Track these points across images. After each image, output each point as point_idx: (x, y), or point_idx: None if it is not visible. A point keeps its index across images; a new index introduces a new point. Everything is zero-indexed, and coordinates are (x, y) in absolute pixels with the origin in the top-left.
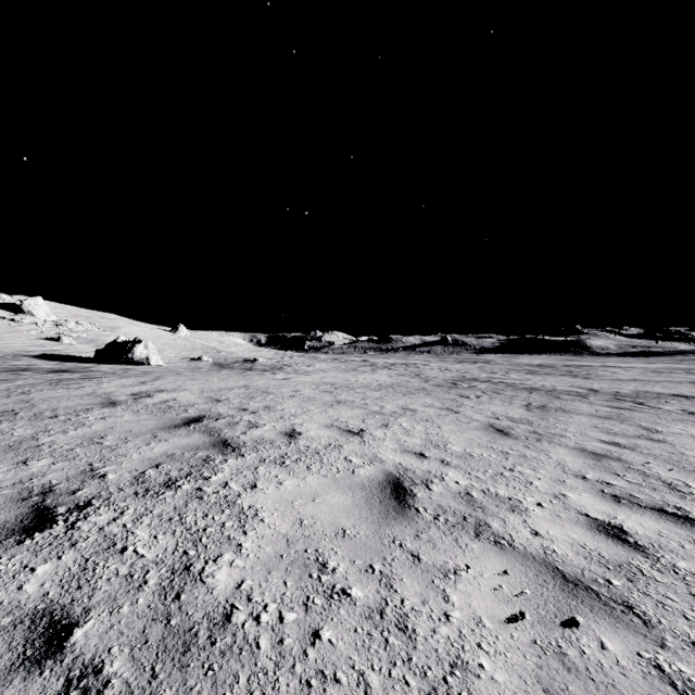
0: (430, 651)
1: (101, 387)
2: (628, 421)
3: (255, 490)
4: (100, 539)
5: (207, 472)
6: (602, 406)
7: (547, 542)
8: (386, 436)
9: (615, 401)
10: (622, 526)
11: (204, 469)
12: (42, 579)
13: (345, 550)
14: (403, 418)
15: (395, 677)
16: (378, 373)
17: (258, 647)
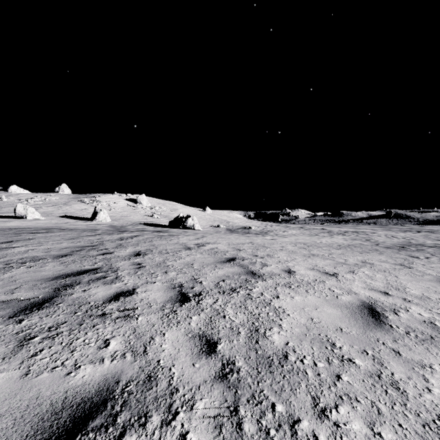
0: (419, 404)
1: (180, 240)
2: None
3: (279, 299)
4: (212, 310)
5: (250, 287)
6: None
7: None
8: (354, 278)
9: None
10: None
11: (247, 285)
12: (196, 322)
13: (345, 339)
14: (364, 268)
15: (396, 410)
16: (335, 237)
17: (307, 374)
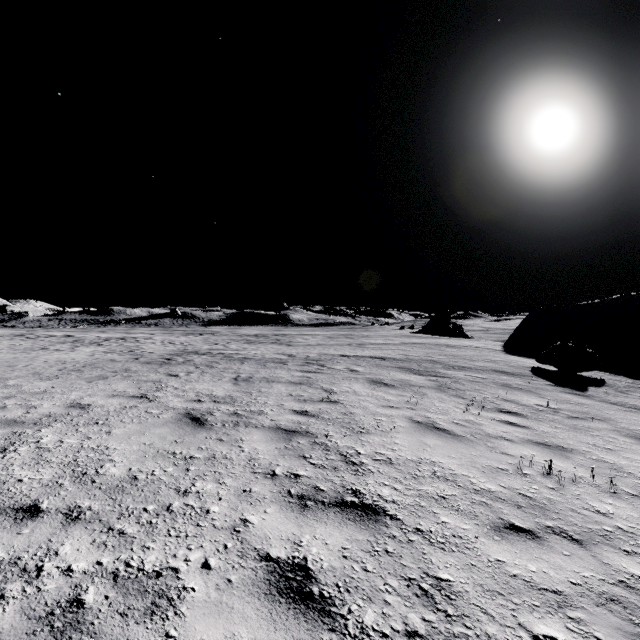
0: None
1: None
2: (314, 385)
3: None
4: None
5: None
6: (297, 371)
7: None
8: None
9: (306, 365)
10: (307, 559)
11: None
12: None
13: None
14: (54, 426)
15: None
16: (78, 351)
17: None
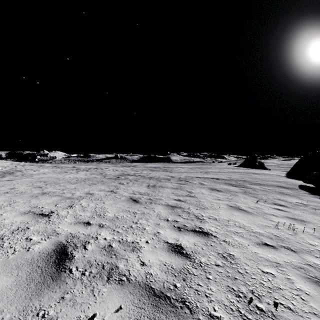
0: None
1: None
2: (183, 189)
3: None
4: None
5: None
6: (175, 183)
7: (148, 268)
8: (68, 213)
9: (179, 181)
10: (181, 244)
11: None
12: None
13: None
14: (84, 200)
15: None
16: (79, 173)
17: None
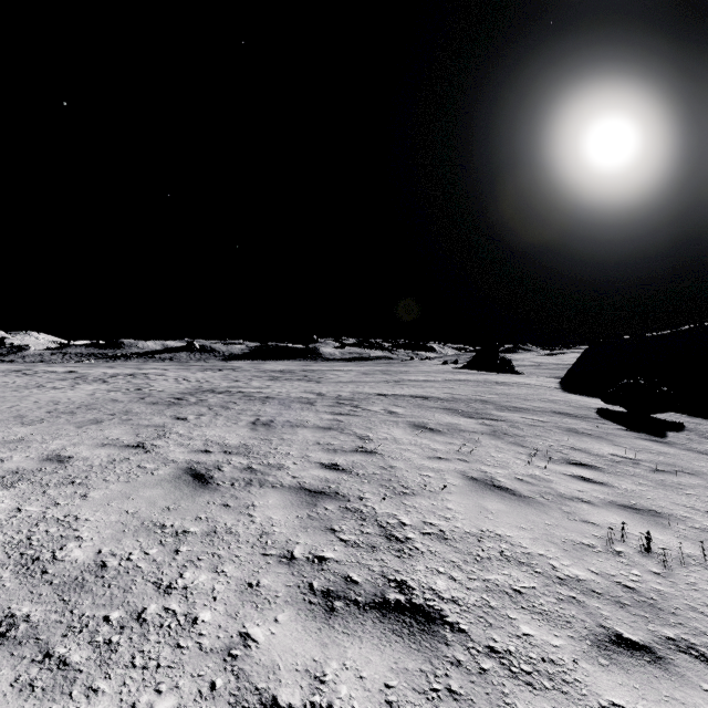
0: None
1: None
2: (346, 430)
3: None
4: None
5: None
6: (326, 414)
7: None
8: None
9: (337, 406)
10: None
11: None
12: None
13: None
14: (17, 486)
15: None
16: (78, 389)
17: None
